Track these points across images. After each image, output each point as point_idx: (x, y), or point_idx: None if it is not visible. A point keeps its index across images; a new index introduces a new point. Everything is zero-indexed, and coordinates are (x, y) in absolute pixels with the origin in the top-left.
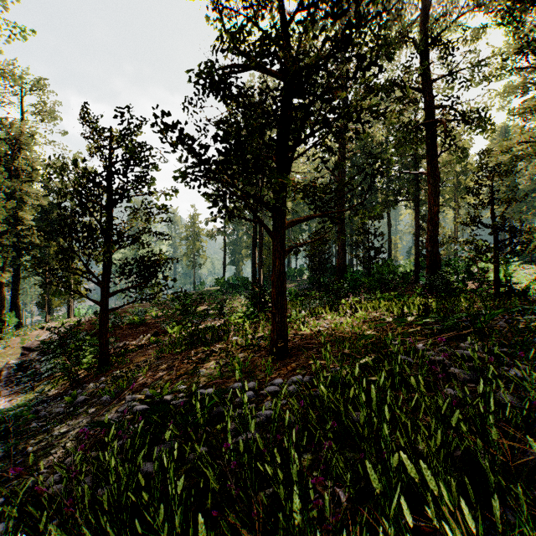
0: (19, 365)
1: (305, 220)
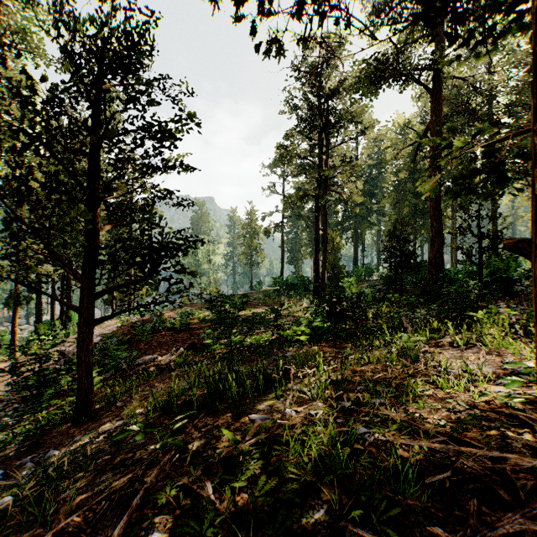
0: None
1: None
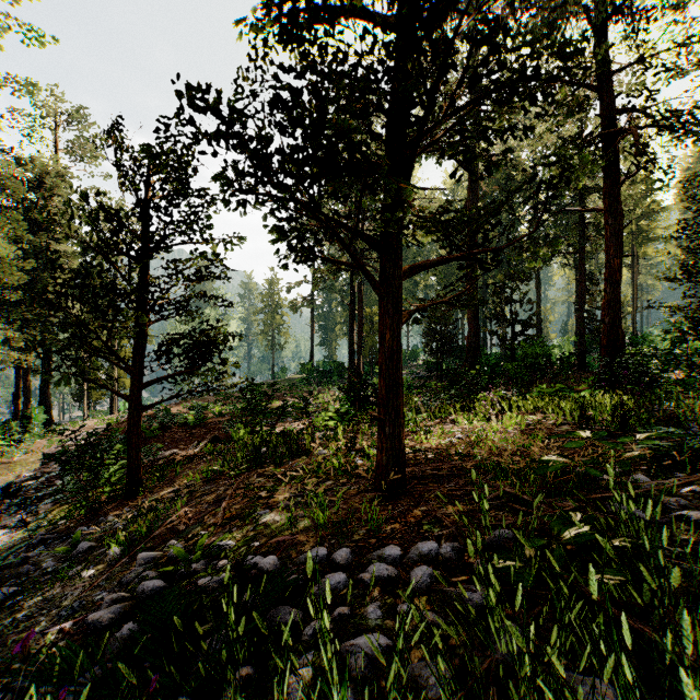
0: (4, 489)
1: (433, 265)
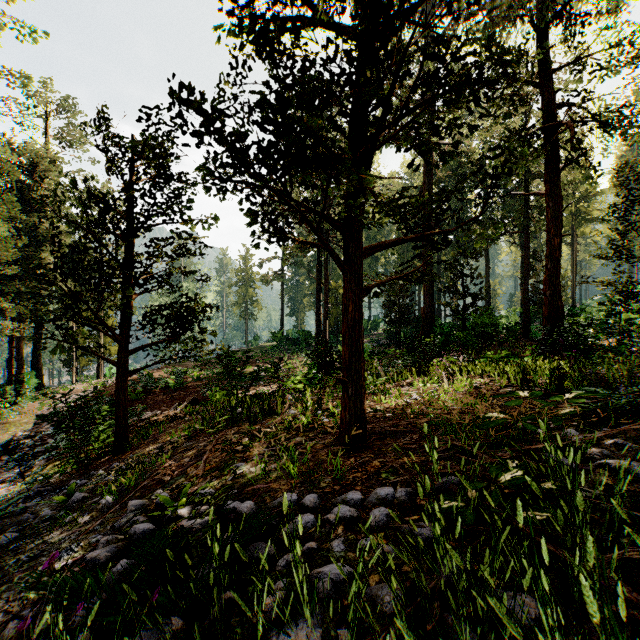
0: (5, 446)
1: (391, 245)
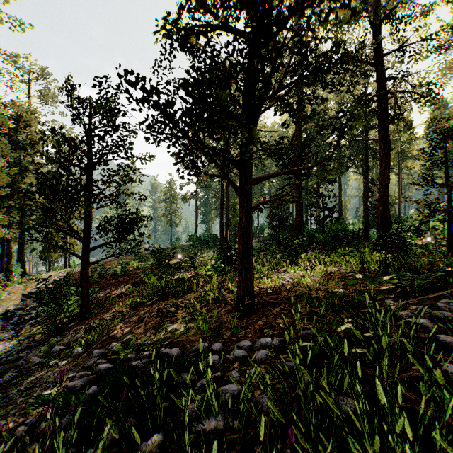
0: (4, 314)
1: (271, 177)
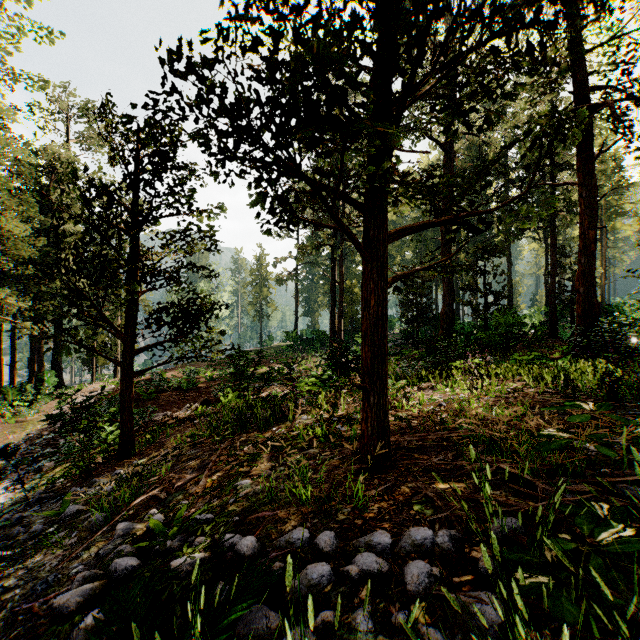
0: (2, 451)
1: (419, 229)
